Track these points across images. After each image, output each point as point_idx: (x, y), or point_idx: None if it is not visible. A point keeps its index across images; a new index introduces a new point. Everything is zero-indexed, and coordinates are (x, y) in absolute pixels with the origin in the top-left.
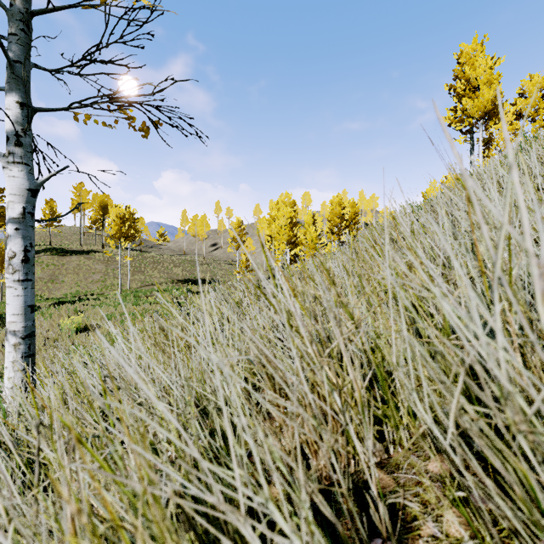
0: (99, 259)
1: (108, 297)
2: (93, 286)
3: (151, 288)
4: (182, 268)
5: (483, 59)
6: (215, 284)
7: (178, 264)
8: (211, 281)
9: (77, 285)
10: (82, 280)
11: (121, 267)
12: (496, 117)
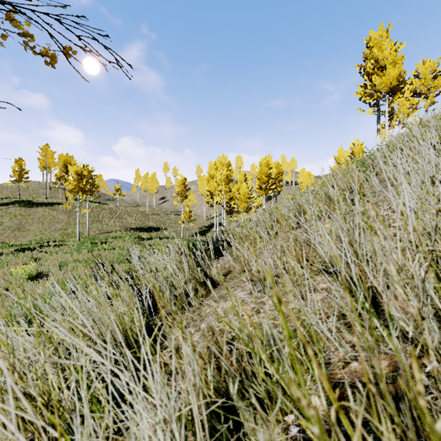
0: (62, 210)
1: (67, 244)
2: (55, 233)
3: (107, 235)
4: (135, 217)
5: (389, 43)
6: (163, 231)
7: (131, 215)
8: (159, 229)
9: (41, 232)
10: (46, 229)
11: (82, 217)
12: (400, 92)
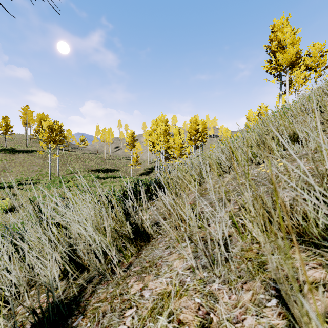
0: (39, 156)
1: (41, 182)
2: (33, 174)
3: (73, 175)
4: (95, 162)
5: (289, 28)
6: (116, 172)
7: (92, 159)
8: (114, 170)
9: (22, 173)
10: (25, 170)
11: (54, 161)
12: (298, 66)
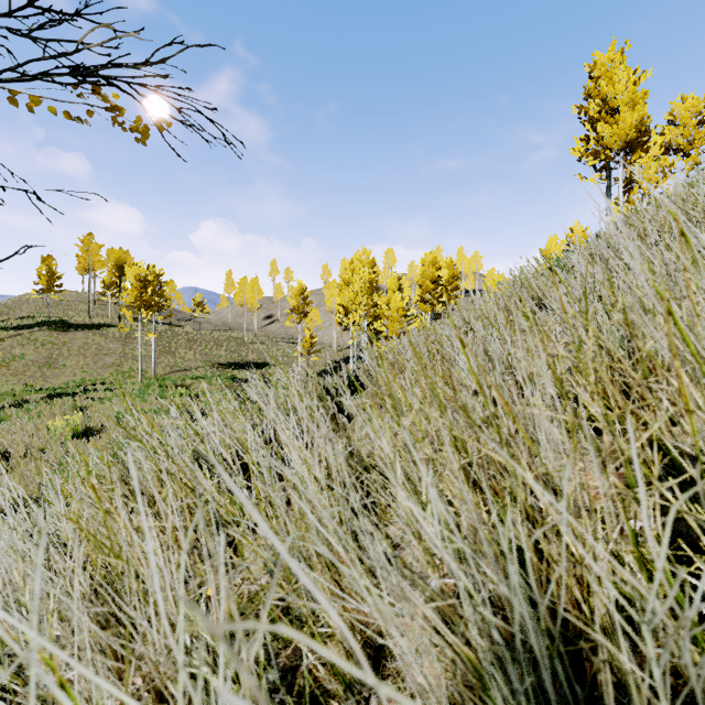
0: (114, 336)
1: (124, 388)
2: (104, 371)
3: (183, 375)
4: (225, 347)
5: (624, 72)
6: (269, 369)
7: (220, 343)
8: (264, 365)
9: (83, 370)
10: (89, 364)
11: (144, 346)
12: (642, 149)
